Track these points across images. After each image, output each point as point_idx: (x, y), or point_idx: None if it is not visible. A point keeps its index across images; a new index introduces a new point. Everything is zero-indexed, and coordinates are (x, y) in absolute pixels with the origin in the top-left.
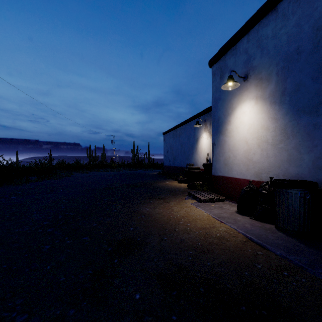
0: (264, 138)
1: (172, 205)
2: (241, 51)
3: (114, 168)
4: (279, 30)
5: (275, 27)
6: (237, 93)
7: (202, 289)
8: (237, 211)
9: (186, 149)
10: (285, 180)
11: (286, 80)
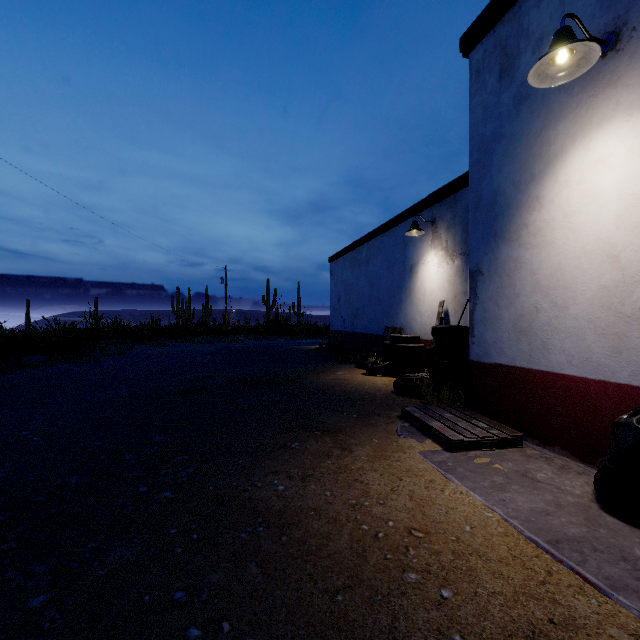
0: None
1: (363, 463)
2: None
3: (226, 336)
4: None
5: None
6: (571, 105)
7: None
8: (597, 497)
9: (385, 293)
10: None
11: None
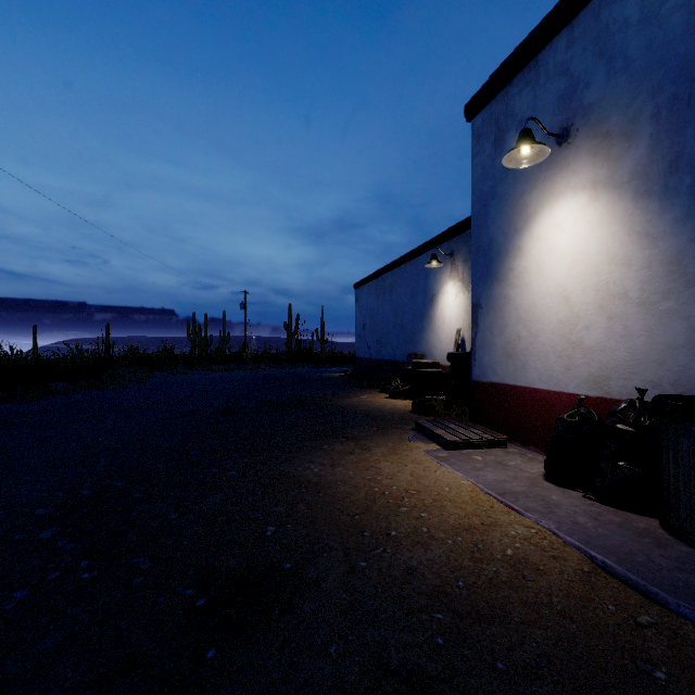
0: (618, 288)
1: (378, 457)
2: (552, 70)
3: (246, 364)
4: (661, 2)
5: None
6: (540, 178)
7: None
8: (545, 474)
9: (408, 321)
10: (684, 399)
11: (683, 130)
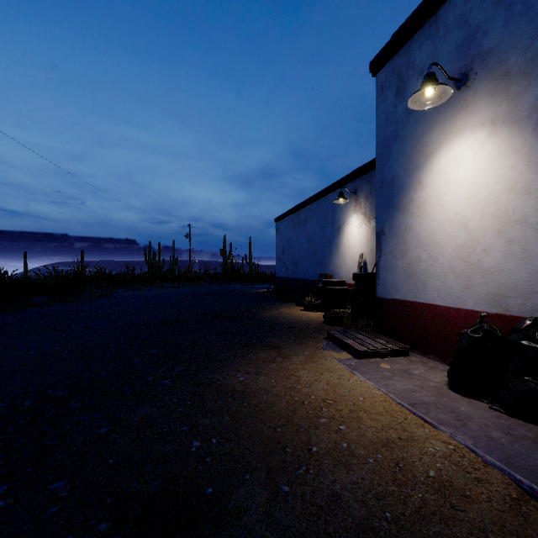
0: (517, 214)
1: (297, 365)
2: (451, 23)
3: (190, 282)
4: None
5: None
6: (440, 119)
7: None
8: (449, 383)
9: (319, 247)
10: None
11: None
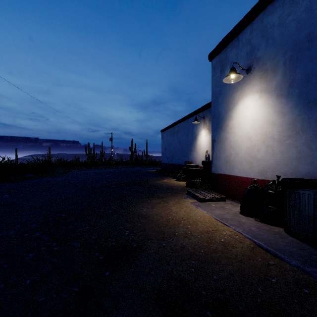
0: (270, 134)
1: (171, 205)
2: (244, 42)
3: (112, 166)
4: (287, 17)
5: (283, 14)
6: (239, 87)
7: (209, 312)
8: (240, 211)
9: (185, 146)
10: (294, 179)
11: (295, 70)
